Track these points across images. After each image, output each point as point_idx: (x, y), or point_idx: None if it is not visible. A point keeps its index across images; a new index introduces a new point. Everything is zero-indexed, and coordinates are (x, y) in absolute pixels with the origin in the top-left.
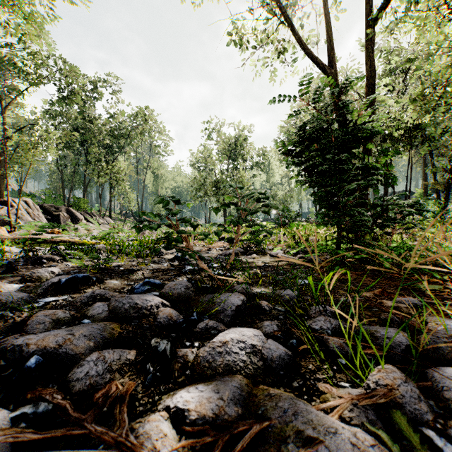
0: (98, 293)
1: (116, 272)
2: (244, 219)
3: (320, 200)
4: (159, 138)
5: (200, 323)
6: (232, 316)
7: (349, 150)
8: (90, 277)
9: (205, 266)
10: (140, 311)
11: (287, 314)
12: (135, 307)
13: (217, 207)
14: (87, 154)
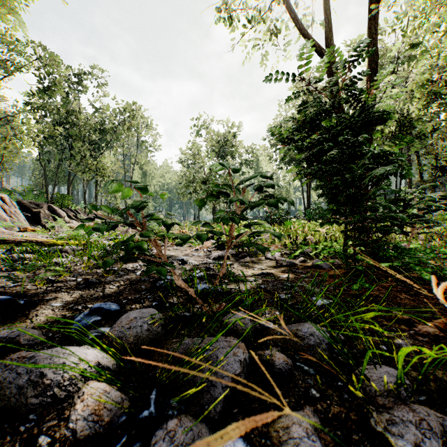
0: (5, 335)
1: (69, 286)
2: (240, 216)
3: (330, 193)
4: (147, 134)
5: (159, 427)
6: (224, 399)
7: (356, 137)
8: (12, 302)
9: (184, 283)
10: (46, 392)
11: (323, 384)
12: (39, 384)
13: (201, 199)
14: (71, 149)
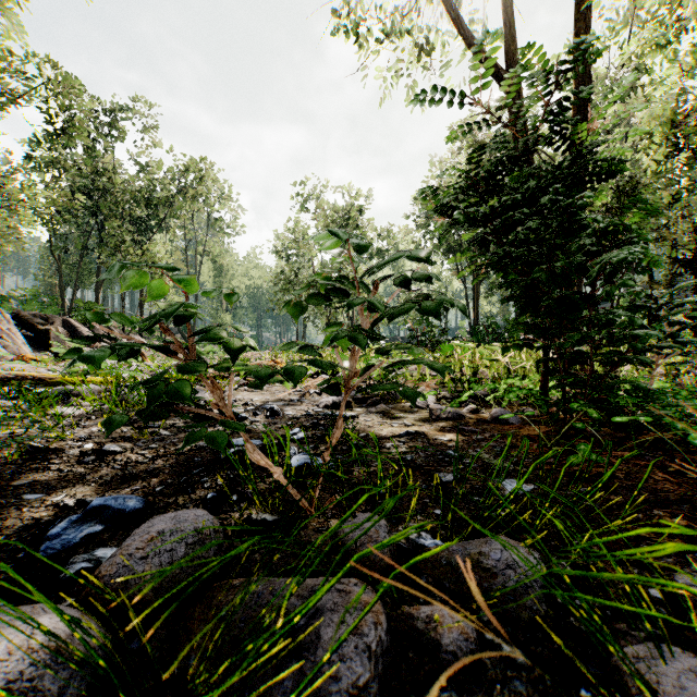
0: None
1: (65, 458)
2: (369, 333)
3: (523, 296)
4: (223, 207)
5: None
6: None
7: None
8: None
9: (265, 458)
10: None
11: (549, 695)
12: None
13: (297, 302)
14: (102, 231)
